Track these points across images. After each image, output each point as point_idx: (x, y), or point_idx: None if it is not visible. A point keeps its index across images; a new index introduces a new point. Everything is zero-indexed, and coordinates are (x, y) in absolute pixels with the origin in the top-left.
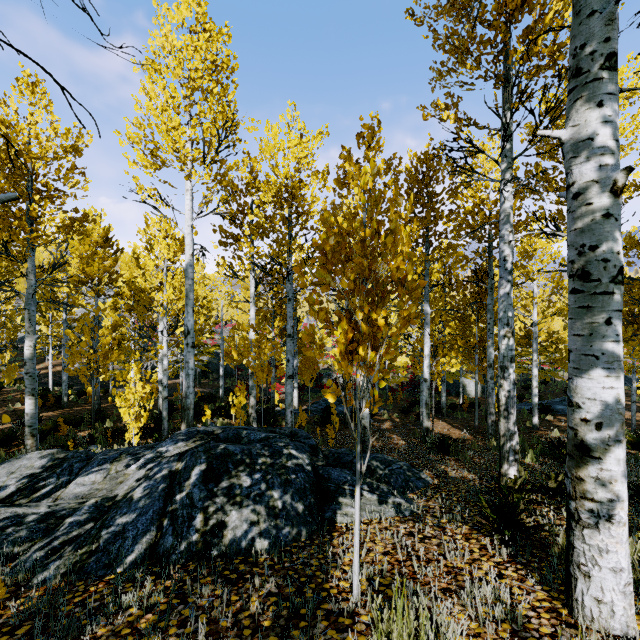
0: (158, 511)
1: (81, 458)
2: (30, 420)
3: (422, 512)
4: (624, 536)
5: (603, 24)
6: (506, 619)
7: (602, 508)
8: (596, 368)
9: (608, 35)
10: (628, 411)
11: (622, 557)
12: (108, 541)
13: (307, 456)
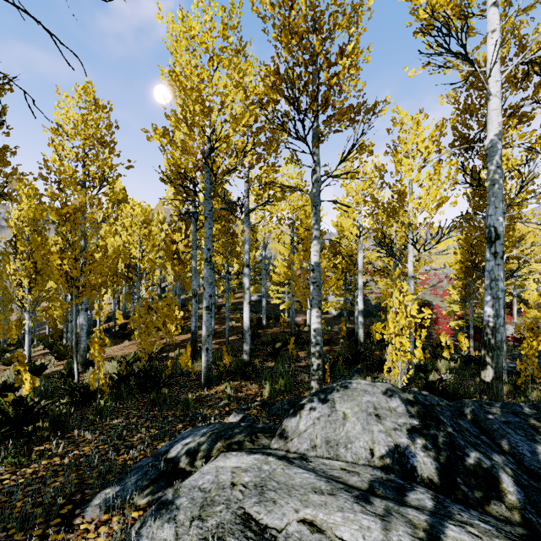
0: None
1: (447, 408)
2: (317, 337)
3: None
4: None
5: None
6: None
7: None
8: None
9: None
10: None
11: None
12: None
13: None
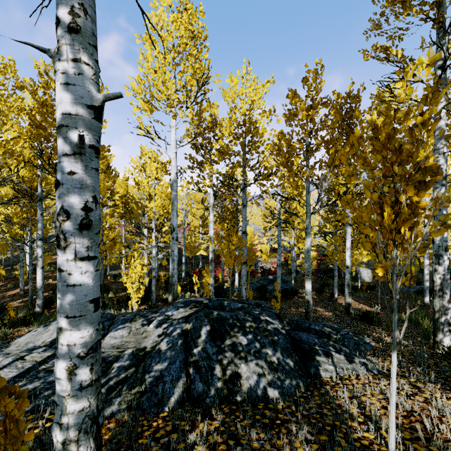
0: (183, 361)
1: (108, 318)
2: None
3: (386, 371)
4: None
5: None
6: None
7: None
8: None
9: None
10: None
11: None
12: (152, 384)
13: (278, 322)
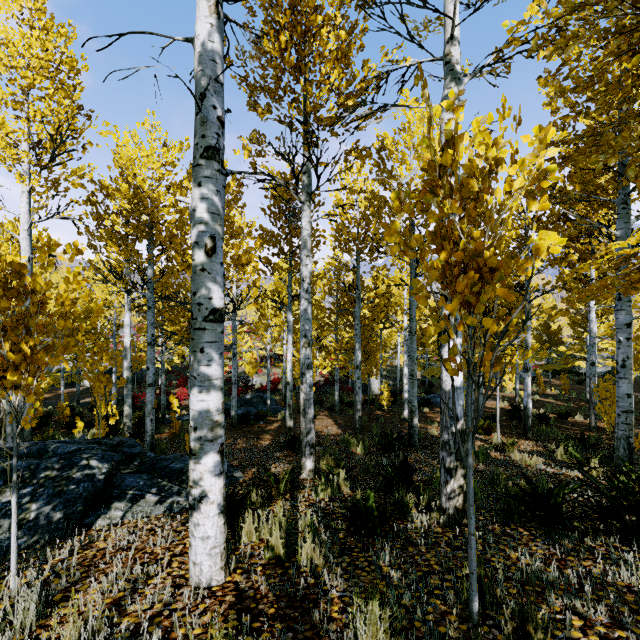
0: None
1: None
2: None
3: None
4: (212, 512)
5: (200, 124)
6: (130, 588)
7: (197, 492)
8: (195, 386)
9: (204, 133)
10: (492, 400)
11: (209, 528)
12: None
13: (109, 465)
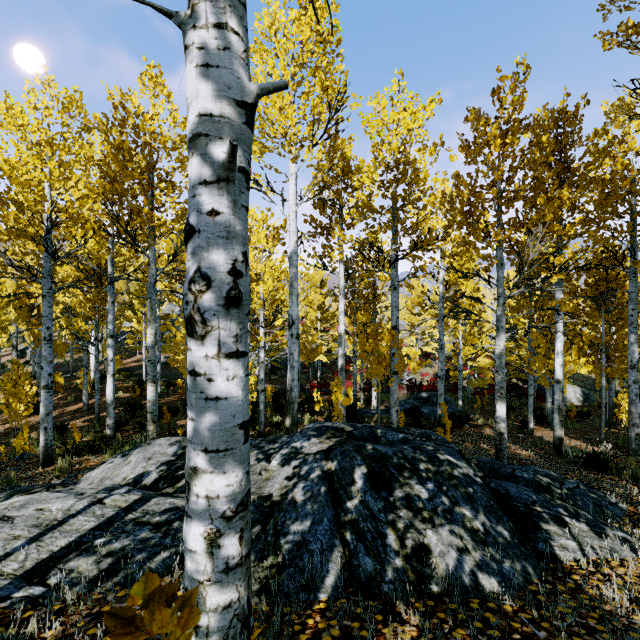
0: (333, 520)
1: None
2: (151, 406)
3: None
4: None
5: None
6: None
7: None
8: None
9: None
10: None
11: None
12: (292, 553)
13: (466, 464)
